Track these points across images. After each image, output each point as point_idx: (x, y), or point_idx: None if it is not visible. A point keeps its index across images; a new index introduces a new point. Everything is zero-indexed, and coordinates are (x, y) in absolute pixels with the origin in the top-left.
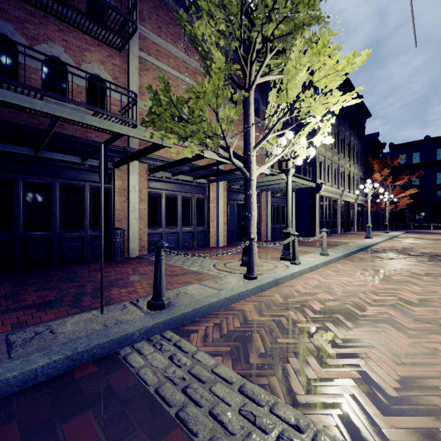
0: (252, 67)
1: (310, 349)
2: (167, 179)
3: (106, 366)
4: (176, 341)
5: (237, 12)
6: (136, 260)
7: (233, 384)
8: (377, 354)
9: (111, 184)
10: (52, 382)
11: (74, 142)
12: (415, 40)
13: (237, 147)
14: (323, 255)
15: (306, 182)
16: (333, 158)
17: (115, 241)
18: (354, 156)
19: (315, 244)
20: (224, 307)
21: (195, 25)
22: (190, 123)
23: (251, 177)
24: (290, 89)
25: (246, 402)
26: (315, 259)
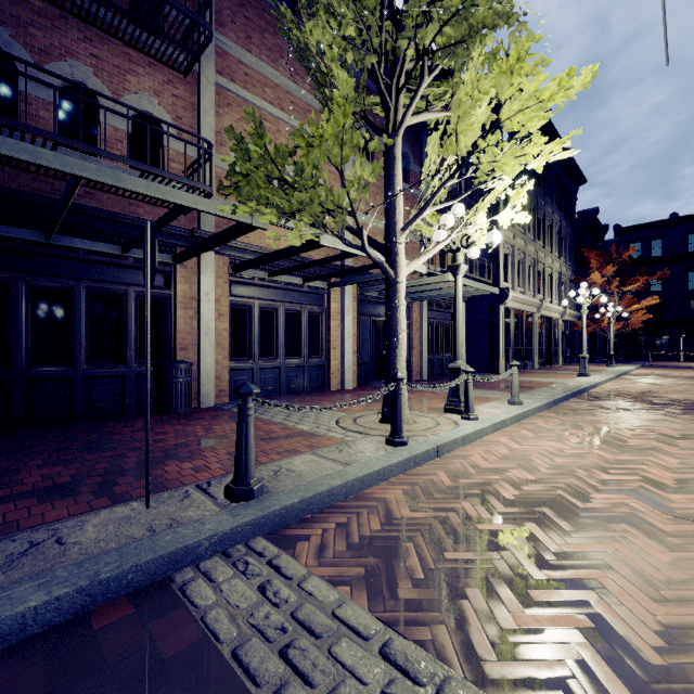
0: (399, 99)
1: (501, 572)
2: (261, 281)
3: (149, 605)
4: (271, 556)
5: (375, 5)
6: (211, 412)
7: (371, 639)
8: (617, 581)
9: (170, 289)
10: (51, 635)
11: (109, 221)
12: (667, 54)
13: (374, 230)
14: (513, 404)
15: (484, 287)
16: (526, 248)
17: (176, 382)
18: (559, 246)
19: (500, 386)
20: (353, 494)
21: (305, 27)
22: (298, 190)
23: (397, 278)
24: (462, 133)
25: (393, 677)
26: (500, 411)
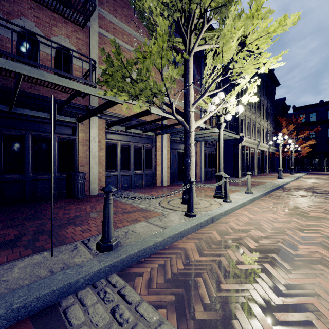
0: (191, 38)
1: (255, 299)
2: (121, 132)
3: (42, 324)
4: (120, 287)
5: None
6: (96, 197)
7: None
8: (325, 306)
9: (75, 135)
10: None
11: (43, 101)
12: None
13: (177, 107)
14: (248, 193)
15: (232, 135)
16: (251, 116)
17: (77, 182)
18: (267, 115)
19: (240, 184)
20: (168, 245)
21: None
22: (139, 83)
23: (190, 129)
24: (225, 52)
25: None
26: (242, 197)
